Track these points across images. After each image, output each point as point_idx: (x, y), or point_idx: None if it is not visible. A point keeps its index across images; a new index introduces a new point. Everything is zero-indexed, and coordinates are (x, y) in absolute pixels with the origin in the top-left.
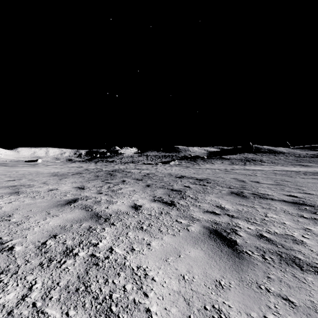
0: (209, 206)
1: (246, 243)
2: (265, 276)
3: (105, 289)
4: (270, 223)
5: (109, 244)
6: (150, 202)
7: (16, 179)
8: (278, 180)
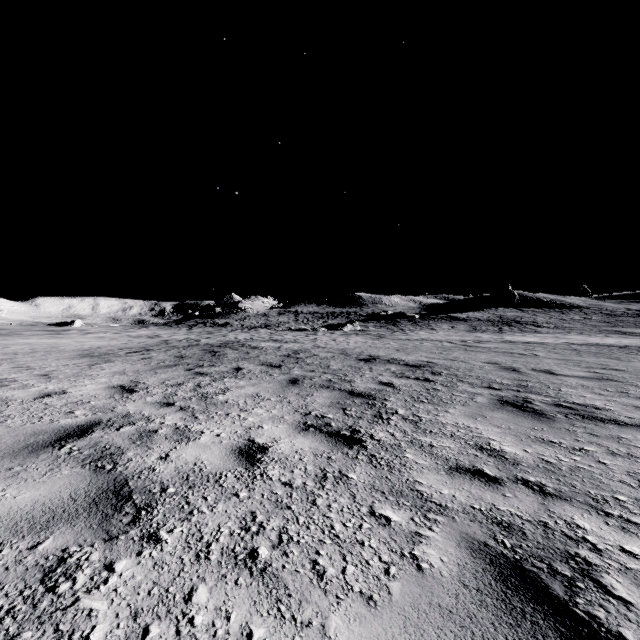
0: (458, 447)
1: None
2: None
3: None
4: None
5: None
6: (293, 435)
7: None
8: (593, 366)
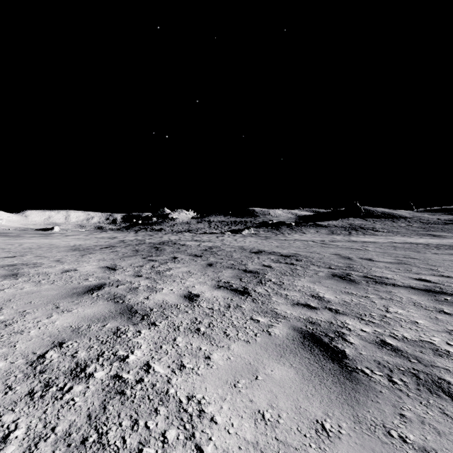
0: (300, 295)
1: (360, 355)
2: (396, 413)
3: (131, 440)
4: (394, 323)
5: (144, 357)
6: (212, 290)
7: (18, 255)
8: (399, 256)
